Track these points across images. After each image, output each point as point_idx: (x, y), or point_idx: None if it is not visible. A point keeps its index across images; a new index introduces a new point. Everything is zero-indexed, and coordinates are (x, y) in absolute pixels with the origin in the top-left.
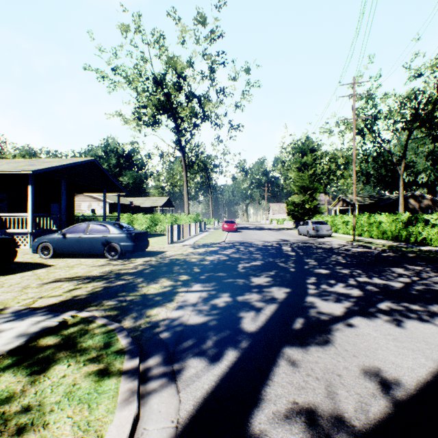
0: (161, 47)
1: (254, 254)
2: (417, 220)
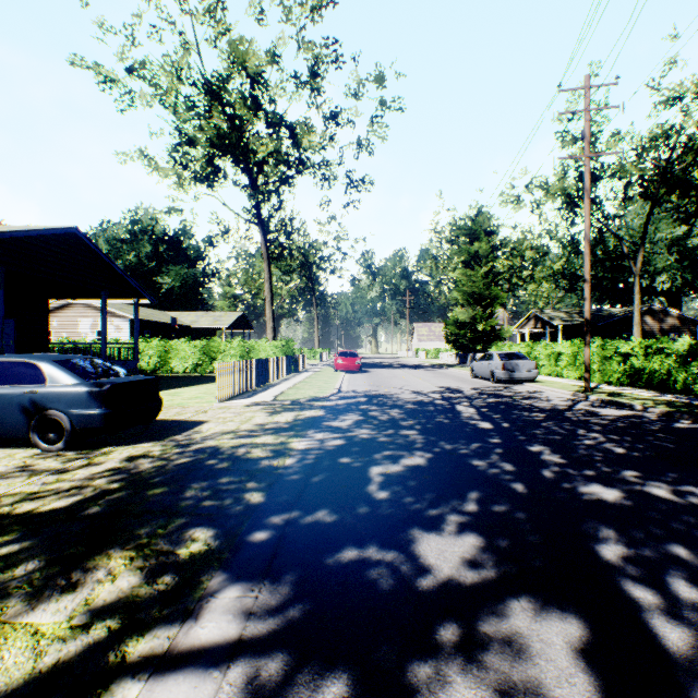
0: (219, 23)
1: (402, 428)
2: None
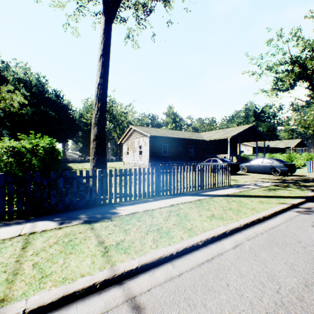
0: (298, 38)
1: None
2: None
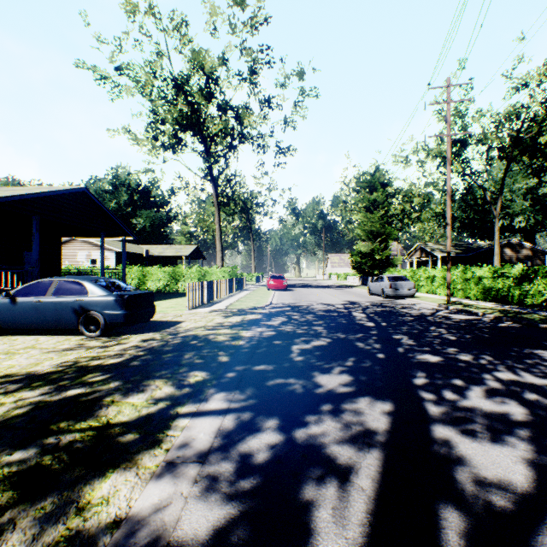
0: (183, 37)
1: (314, 325)
2: (535, 275)
